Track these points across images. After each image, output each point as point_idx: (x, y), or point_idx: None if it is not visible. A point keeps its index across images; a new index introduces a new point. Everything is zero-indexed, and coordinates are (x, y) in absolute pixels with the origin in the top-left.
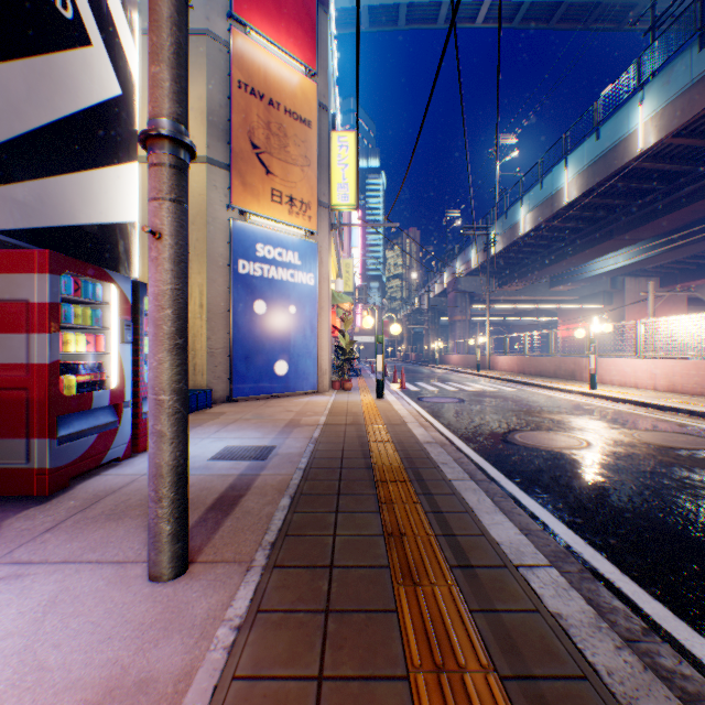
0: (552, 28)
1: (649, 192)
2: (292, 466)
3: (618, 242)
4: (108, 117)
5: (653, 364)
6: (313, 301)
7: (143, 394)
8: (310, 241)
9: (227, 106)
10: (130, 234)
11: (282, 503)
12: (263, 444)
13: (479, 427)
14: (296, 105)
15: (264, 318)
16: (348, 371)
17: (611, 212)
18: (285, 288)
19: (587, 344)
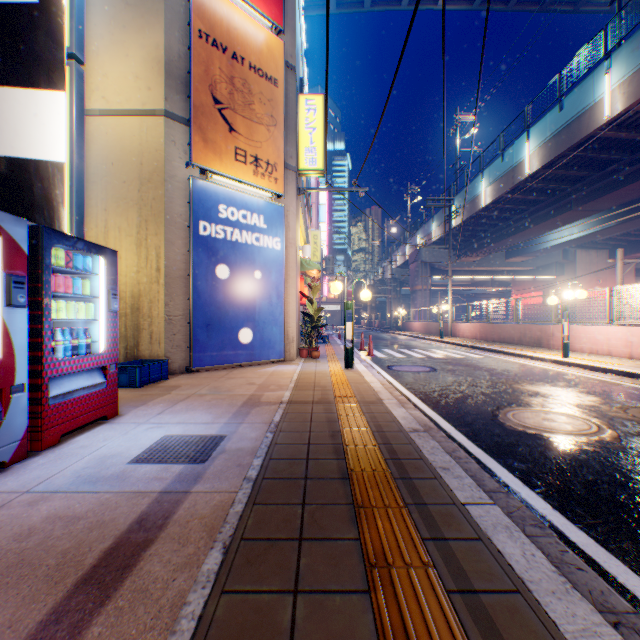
0: (511, 9)
1: (610, 163)
2: (238, 474)
3: (577, 213)
4: (15, 24)
5: (630, 331)
6: (279, 266)
7: (50, 373)
8: (276, 204)
9: (187, 57)
10: (52, 175)
11: (206, 567)
12: (210, 433)
13: (463, 404)
14: (262, 61)
15: (227, 284)
16: (316, 339)
17: (571, 183)
18: (250, 252)
19: (555, 311)
